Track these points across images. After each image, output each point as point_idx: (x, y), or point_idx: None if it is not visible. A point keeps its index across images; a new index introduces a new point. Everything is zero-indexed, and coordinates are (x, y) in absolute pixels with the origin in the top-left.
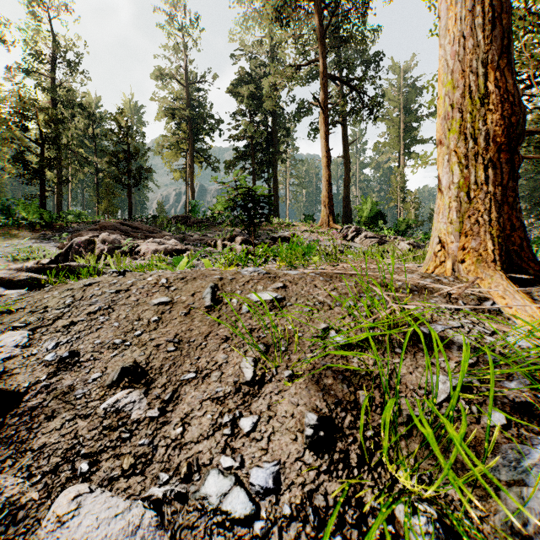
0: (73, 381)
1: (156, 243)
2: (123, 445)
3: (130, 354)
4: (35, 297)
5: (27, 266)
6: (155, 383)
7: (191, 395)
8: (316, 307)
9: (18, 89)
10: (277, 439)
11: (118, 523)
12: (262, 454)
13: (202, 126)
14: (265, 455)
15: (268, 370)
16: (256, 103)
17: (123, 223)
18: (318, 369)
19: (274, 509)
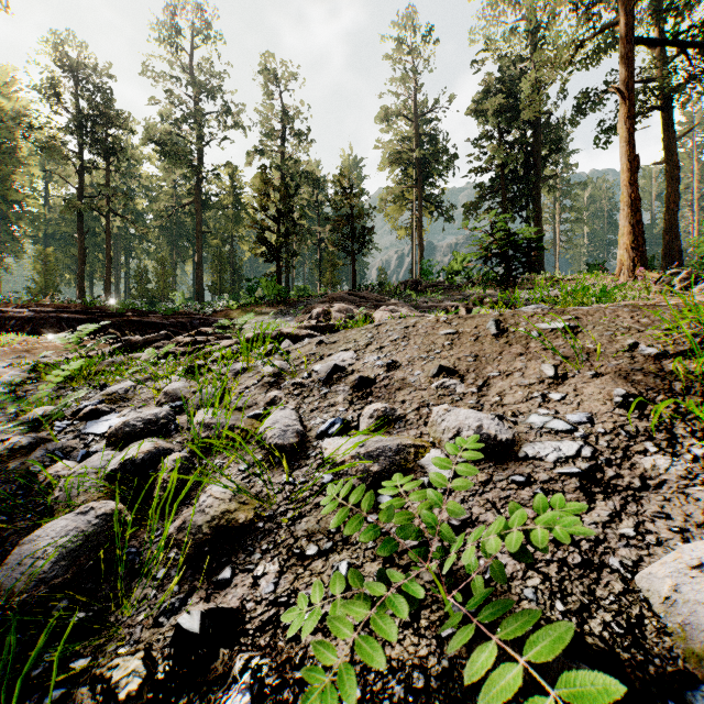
0: (403, 375)
1: (389, 311)
2: (458, 403)
3: (437, 363)
4: (339, 336)
5: (304, 324)
6: (466, 377)
7: (500, 383)
8: (620, 331)
9: (260, 172)
10: (586, 404)
11: (481, 415)
12: (574, 409)
13: (433, 166)
14: (576, 410)
15: (570, 371)
16: (509, 116)
17: (350, 293)
18: (625, 371)
19: (590, 429)
